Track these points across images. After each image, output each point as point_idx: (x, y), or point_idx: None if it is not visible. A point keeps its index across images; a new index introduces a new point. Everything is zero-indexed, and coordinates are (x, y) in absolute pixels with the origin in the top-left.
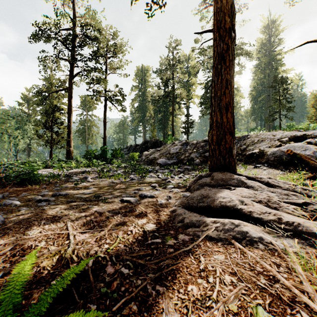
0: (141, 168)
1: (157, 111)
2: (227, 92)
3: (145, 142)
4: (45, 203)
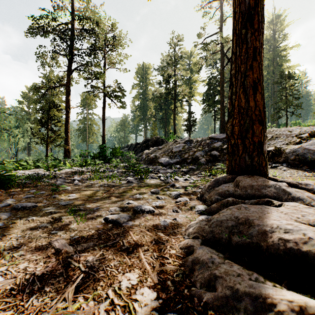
0: (140, 168)
1: (158, 109)
2: (255, 66)
3: (146, 140)
4: None
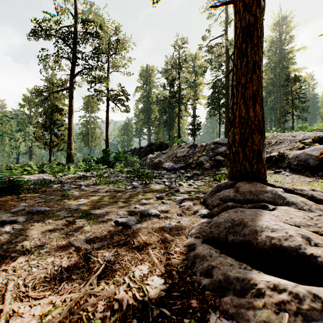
0: (145, 173)
1: (162, 112)
2: (254, 78)
3: (150, 144)
4: (9, 228)
